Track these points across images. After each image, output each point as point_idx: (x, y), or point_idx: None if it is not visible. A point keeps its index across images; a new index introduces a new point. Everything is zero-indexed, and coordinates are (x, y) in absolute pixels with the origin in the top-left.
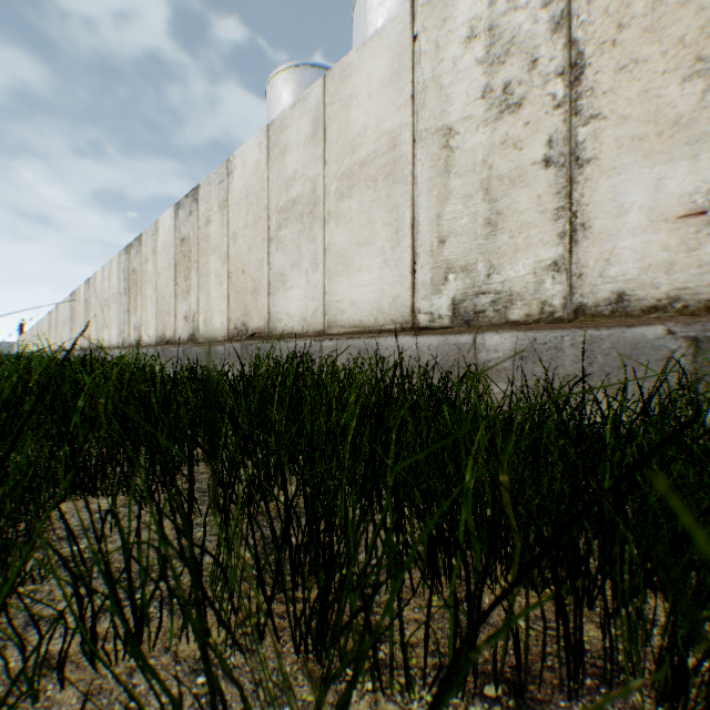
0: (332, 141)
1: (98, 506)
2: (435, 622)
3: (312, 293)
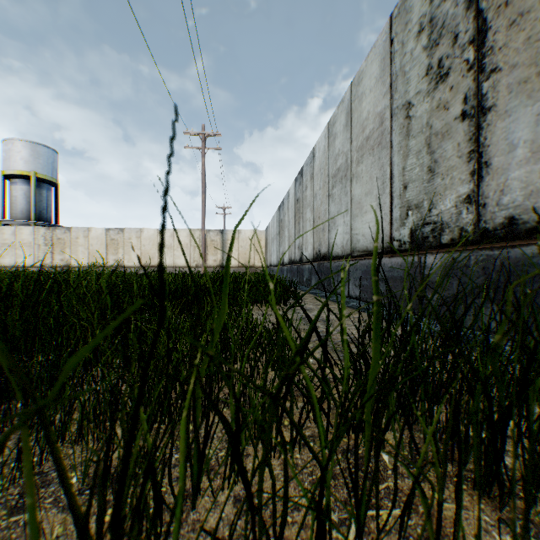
0: (19, 237)
1: None
2: None
3: (13, 260)
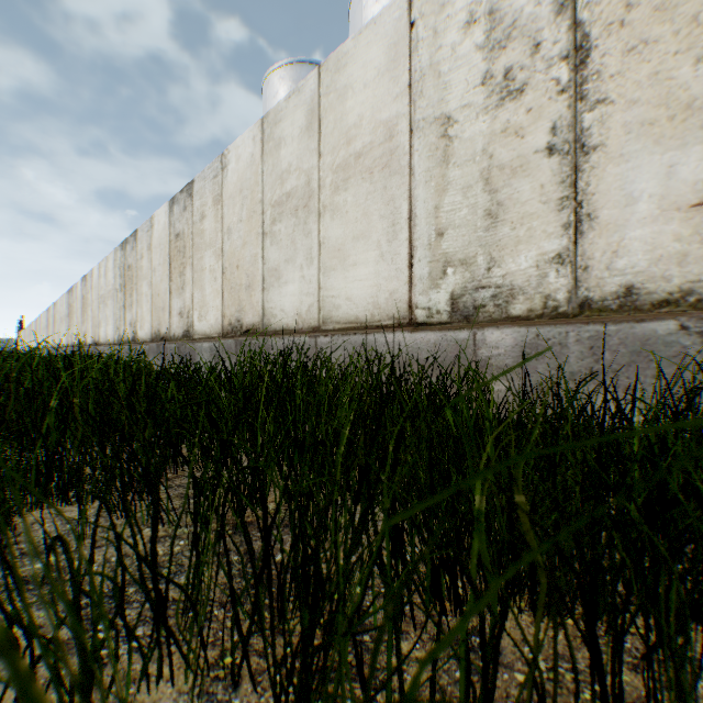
0: (327, 133)
1: (71, 515)
2: (440, 663)
3: (307, 288)
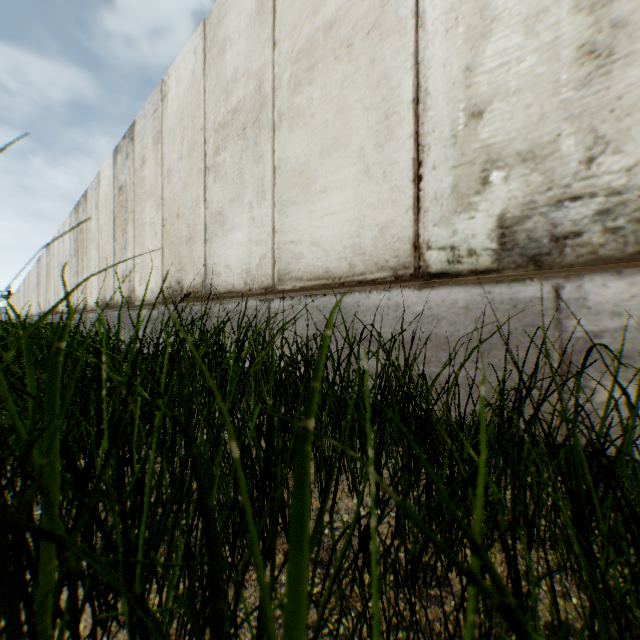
0: (284, 9)
1: None
2: None
3: (257, 234)
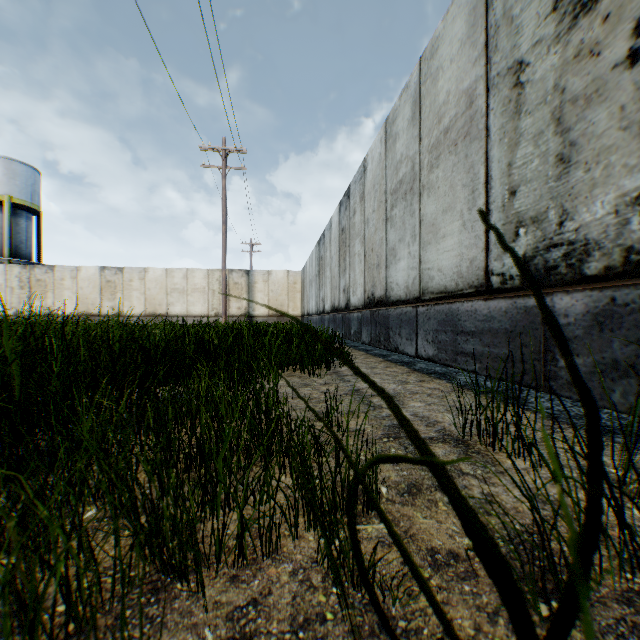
0: None
1: None
2: None
3: None
